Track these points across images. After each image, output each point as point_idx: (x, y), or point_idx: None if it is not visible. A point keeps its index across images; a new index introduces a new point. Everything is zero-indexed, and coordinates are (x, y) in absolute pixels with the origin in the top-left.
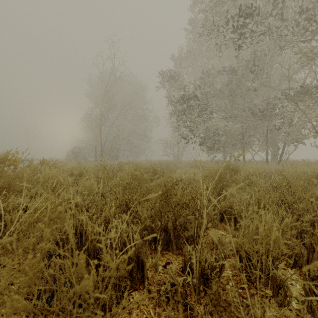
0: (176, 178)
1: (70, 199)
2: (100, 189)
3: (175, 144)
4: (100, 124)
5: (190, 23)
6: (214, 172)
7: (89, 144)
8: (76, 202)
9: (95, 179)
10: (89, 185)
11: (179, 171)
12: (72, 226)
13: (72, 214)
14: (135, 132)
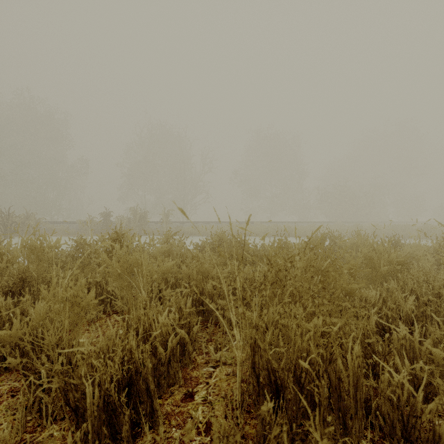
0: None
1: None
2: None
3: None
4: None
5: None
6: None
7: None
8: None
9: None
10: None
11: None
12: None
13: None
14: None
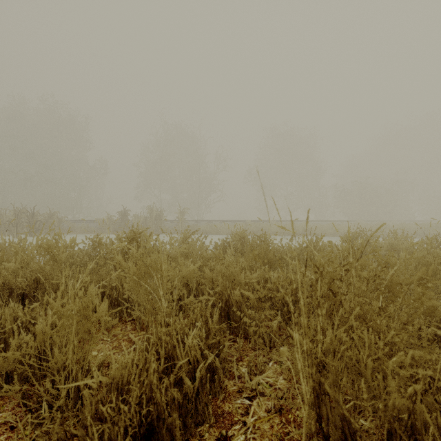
0: None
1: None
2: None
3: None
4: None
5: None
6: None
7: None
8: None
9: None
10: None
11: None
12: None
13: None
14: None
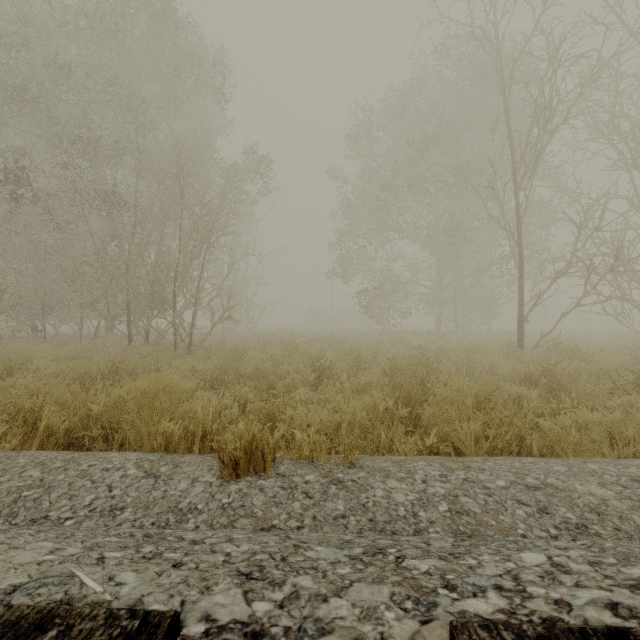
0: None
1: None
2: None
3: None
4: None
5: None
6: None
7: None
8: None
9: None
10: None
11: None
12: None
13: None
14: None
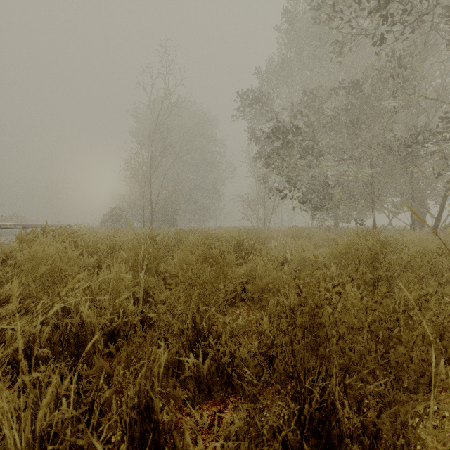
0: (276, 258)
1: (76, 307)
2: (141, 282)
3: (260, 202)
4: (149, 174)
5: (285, 16)
6: (353, 248)
7: (134, 204)
8: (83, 318)
9: (133, 261)
10: (117, 276)
11: (274, 244)
12: (21, 448)
13: (75, 345)
14: (201, 186)
